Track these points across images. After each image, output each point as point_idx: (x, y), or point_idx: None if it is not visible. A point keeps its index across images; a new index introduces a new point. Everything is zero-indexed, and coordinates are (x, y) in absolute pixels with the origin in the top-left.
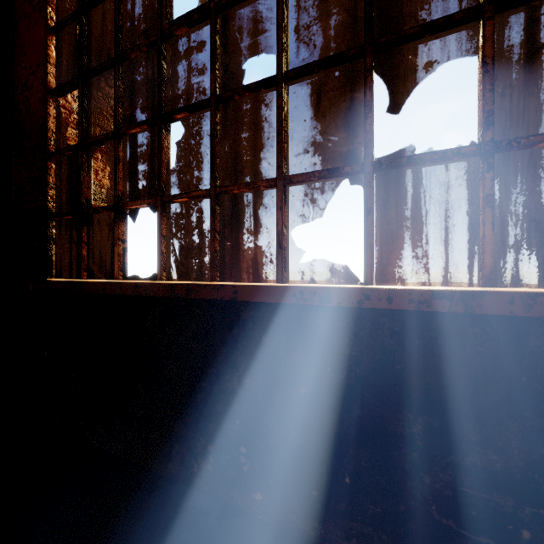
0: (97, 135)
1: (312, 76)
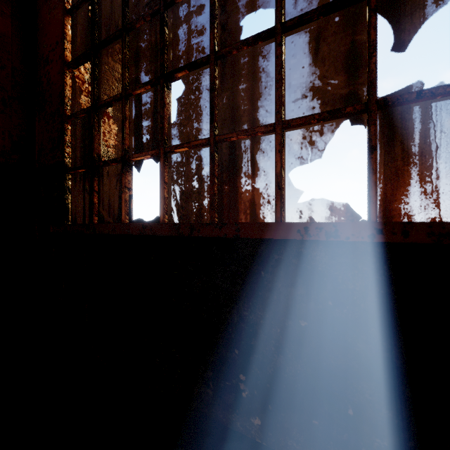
0: None
1: (310, 25)
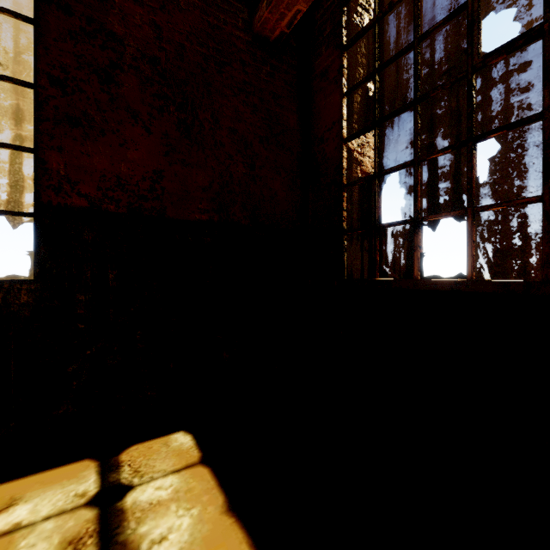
0: (366, 164)
1: None
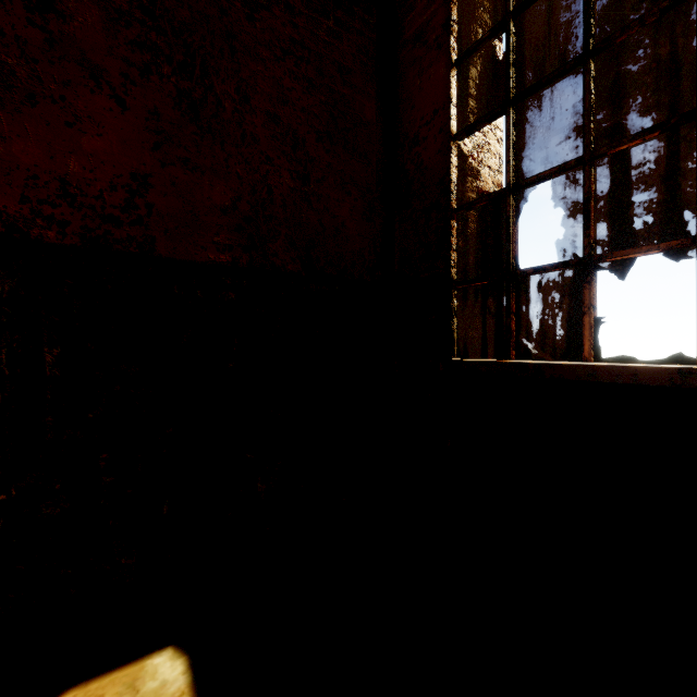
0: (486, 179)
1: None
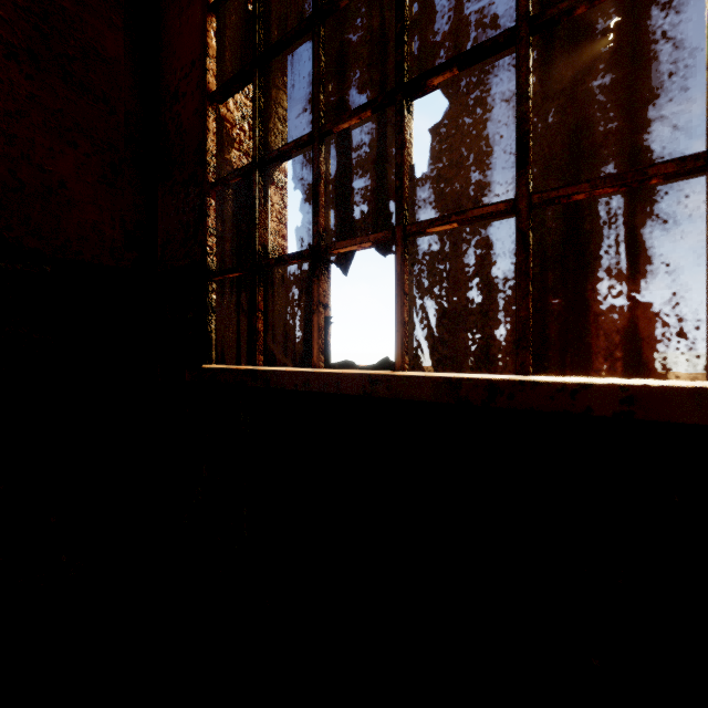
0: None
1: None
